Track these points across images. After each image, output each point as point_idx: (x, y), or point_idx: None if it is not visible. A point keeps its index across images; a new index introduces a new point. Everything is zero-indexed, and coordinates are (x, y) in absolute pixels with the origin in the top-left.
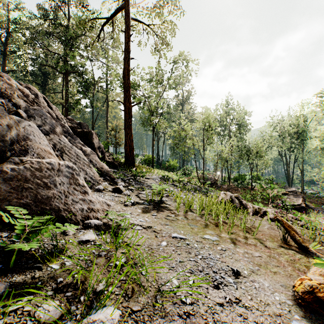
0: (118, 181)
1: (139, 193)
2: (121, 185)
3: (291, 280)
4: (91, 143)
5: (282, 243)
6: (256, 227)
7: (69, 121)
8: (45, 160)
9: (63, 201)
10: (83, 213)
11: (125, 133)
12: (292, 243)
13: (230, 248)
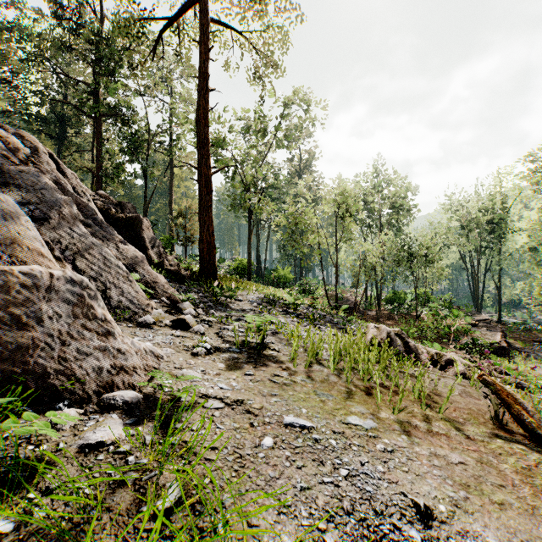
0: (184, 307)
1: (223, 329)
2: (188, 314)
3: (539, 524)
4: (140, 238)
5: (495, 428)
6: (440, 392)
7: (100, 199)
8: (20, 267)
9: (56, 354)
10: (101, 378)
11: (200, 220)
12: (513, 426)
13: (402, 445)
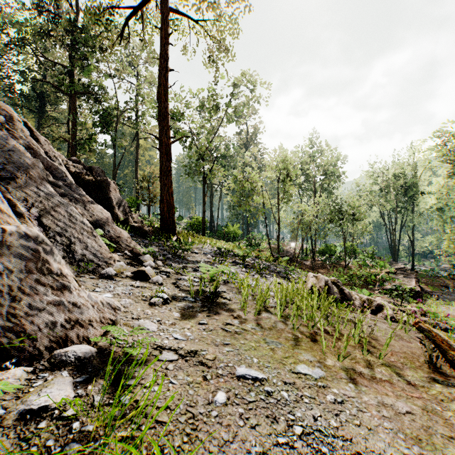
0: (145, 260)
1: (180, 279)
2: (148, 266)
3: None
4: (107, 198)
5: (431, 372)
6: (376, 336)
7: (73, 164)
8: None
9: (5, 311)
10: (54, 333)
11: (161, 183)
12: (445, 369)
13: (350, 395)
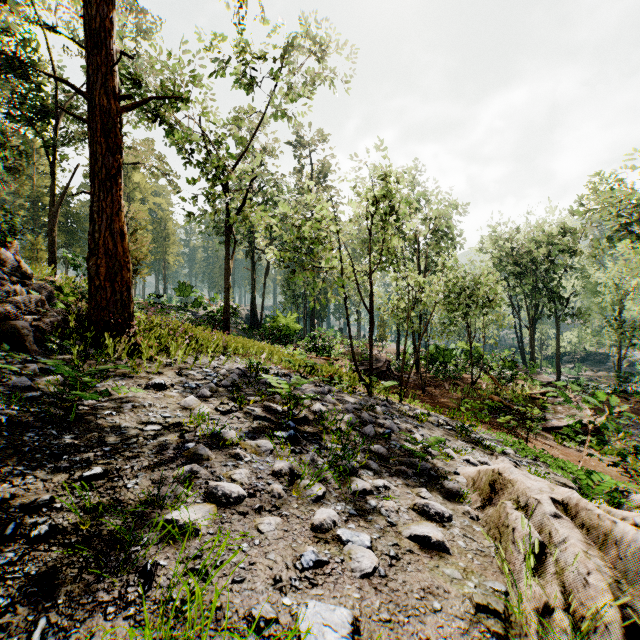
0: None
1: None
2: None
3: None
4: None
5: None
6: None
7: None
8: None
9: None
10: None
11: (91, 207)
12: None
13: None
